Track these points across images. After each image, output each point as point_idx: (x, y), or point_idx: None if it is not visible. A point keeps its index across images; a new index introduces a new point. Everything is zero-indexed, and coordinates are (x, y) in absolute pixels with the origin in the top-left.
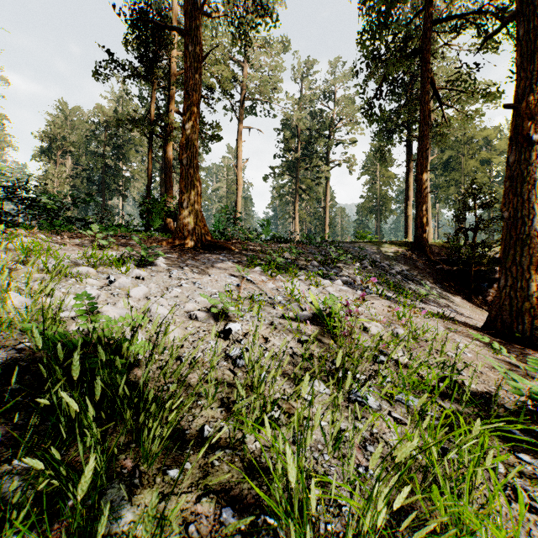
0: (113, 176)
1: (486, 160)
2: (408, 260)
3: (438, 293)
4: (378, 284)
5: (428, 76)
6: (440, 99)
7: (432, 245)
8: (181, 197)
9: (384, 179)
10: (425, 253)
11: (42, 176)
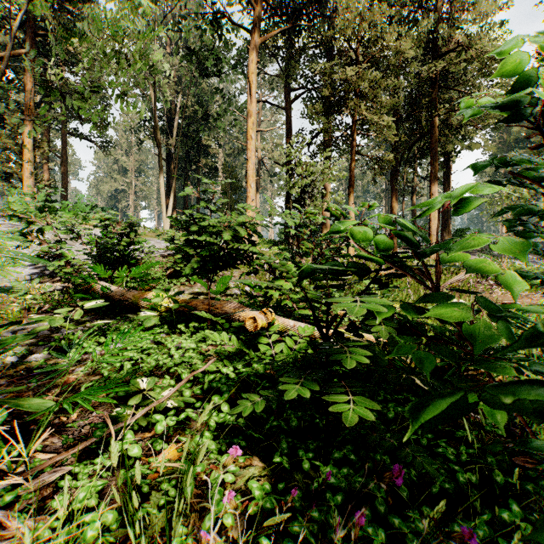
0: None
1: None
2: None
3: None
4: None
5: None
6: None
7: None
8: (442, 231)
9: None
10: None
11: None
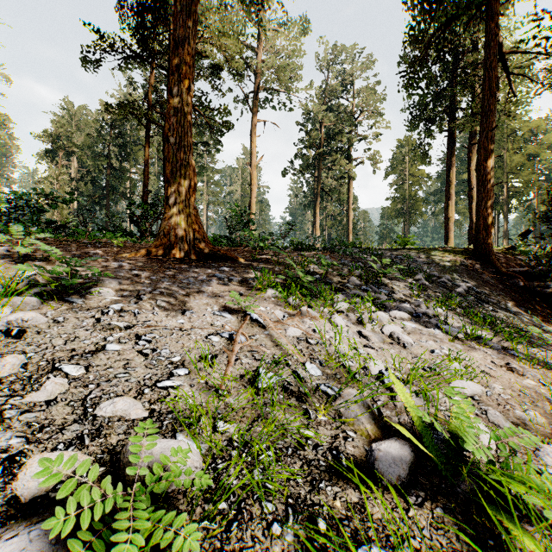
0: (117, 178)
1: (530, 156)
2: (471, 272)
3: (530, 322)
4: (452, 312)
5: (493, 34)
6: (505, 67)
7: (495, 253)
8: (166, 188)
9: (414, 178)
10: (492, 263)
11: (42, 179)
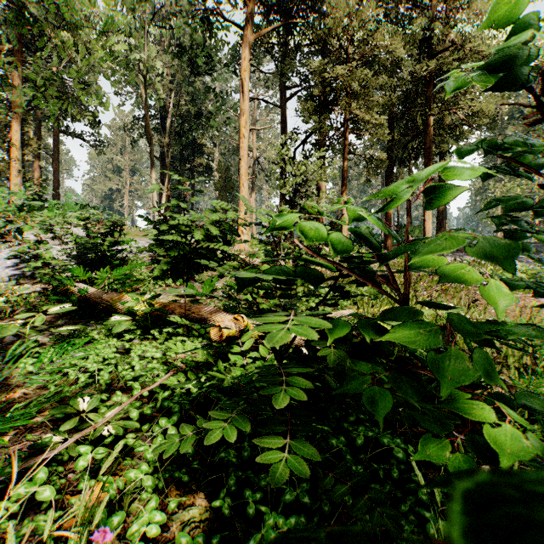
0: None
1: None
2: None
3: None
4: None
5: None
6: None
7: None
8: (437, 231)
9: None
10: None
11: None
